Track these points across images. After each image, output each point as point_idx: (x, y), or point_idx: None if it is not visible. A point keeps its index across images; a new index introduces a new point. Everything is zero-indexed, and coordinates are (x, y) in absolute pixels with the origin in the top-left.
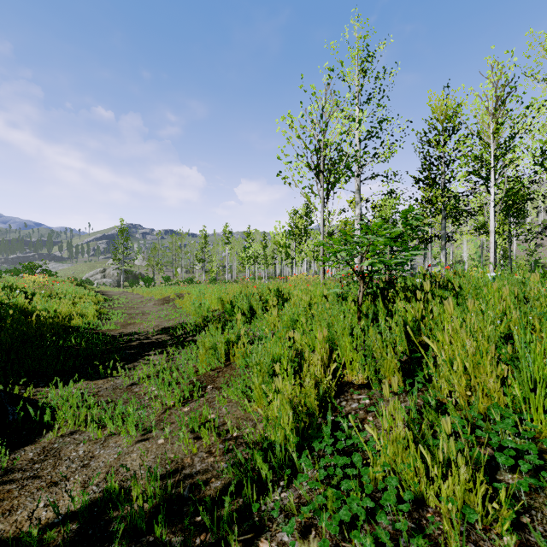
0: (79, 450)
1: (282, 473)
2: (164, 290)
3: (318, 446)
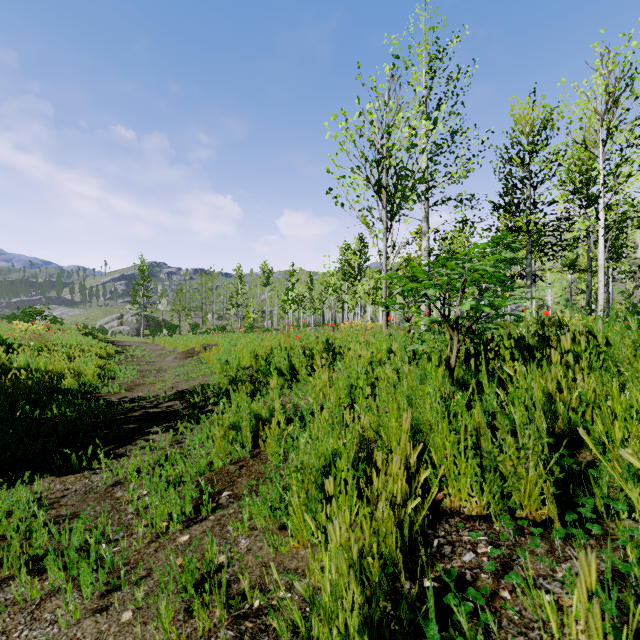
0: None
1: None
2: (189, 340)
3: None
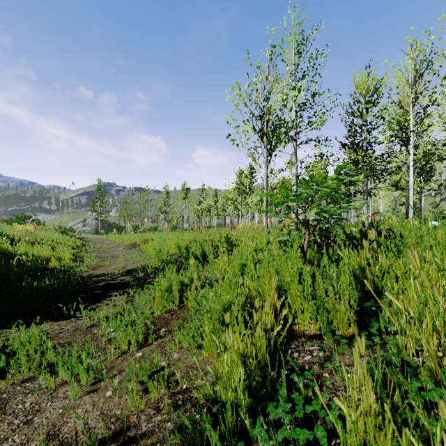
0: (26, 402)
1: (233, 440)
2: (132, 236)
3: (273, 412)
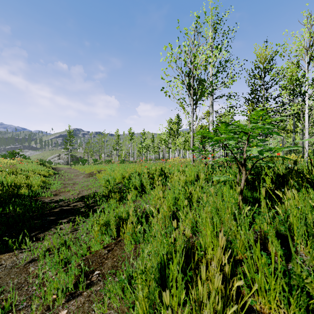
0: None
1: None
2: (91, 167)
3: None
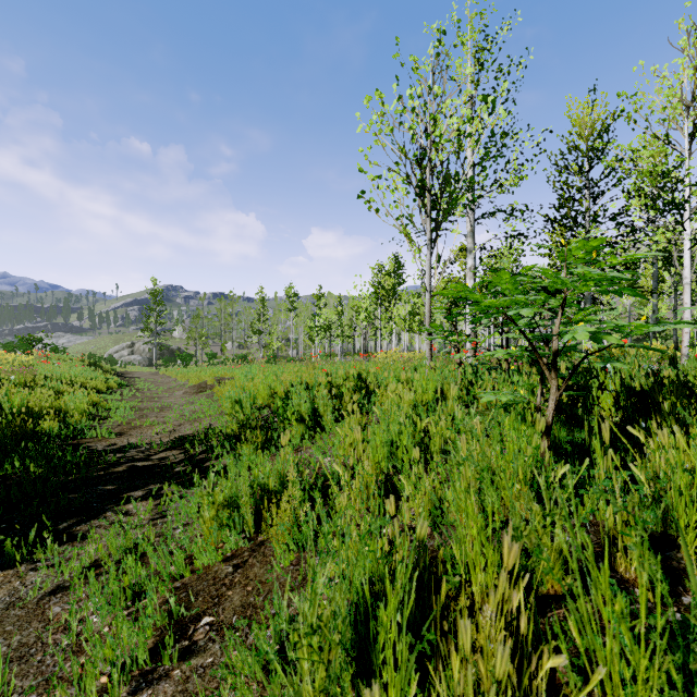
0: None
1: None
2: (203, 371)
3: None
